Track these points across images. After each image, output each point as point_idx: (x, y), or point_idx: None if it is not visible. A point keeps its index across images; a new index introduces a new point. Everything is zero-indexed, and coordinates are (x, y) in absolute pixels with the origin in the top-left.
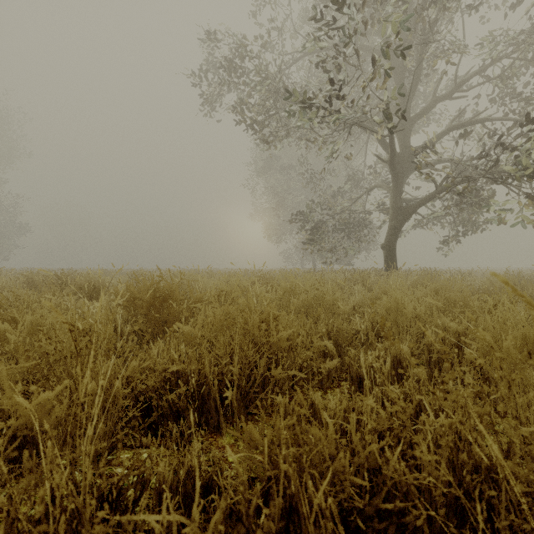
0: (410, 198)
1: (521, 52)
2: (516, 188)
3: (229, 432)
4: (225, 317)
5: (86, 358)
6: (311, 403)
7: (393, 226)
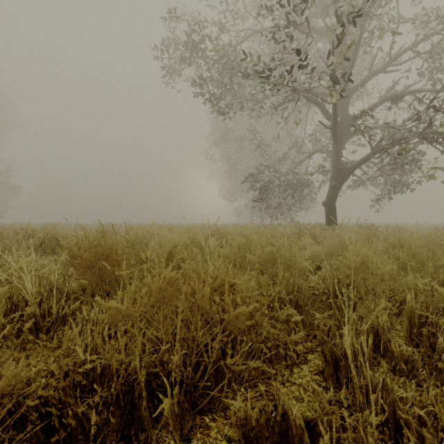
0: (347, 162)
1: None
2: None
3: None
4: (166, 286)
5: None
6: (283, 412)
7: (333, 185)
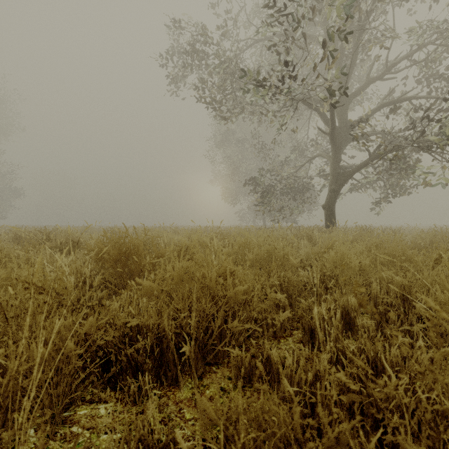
0: (346, 166)
1: (444, 38)
2: (440, 156)
3: (186, 385)
4: (184, 272)
5: (39, 317)
6: (267, 356)
7: (332, 189)
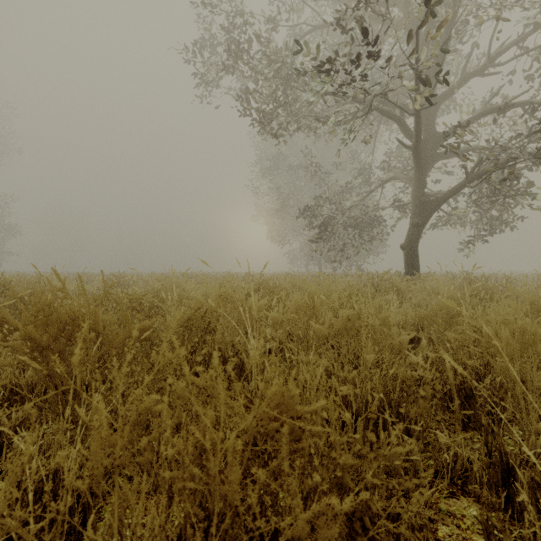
0: (432, 193)
1: None
2: None
3: None
4: (133, 435)
5: None
6: None
7: (415, 223)
